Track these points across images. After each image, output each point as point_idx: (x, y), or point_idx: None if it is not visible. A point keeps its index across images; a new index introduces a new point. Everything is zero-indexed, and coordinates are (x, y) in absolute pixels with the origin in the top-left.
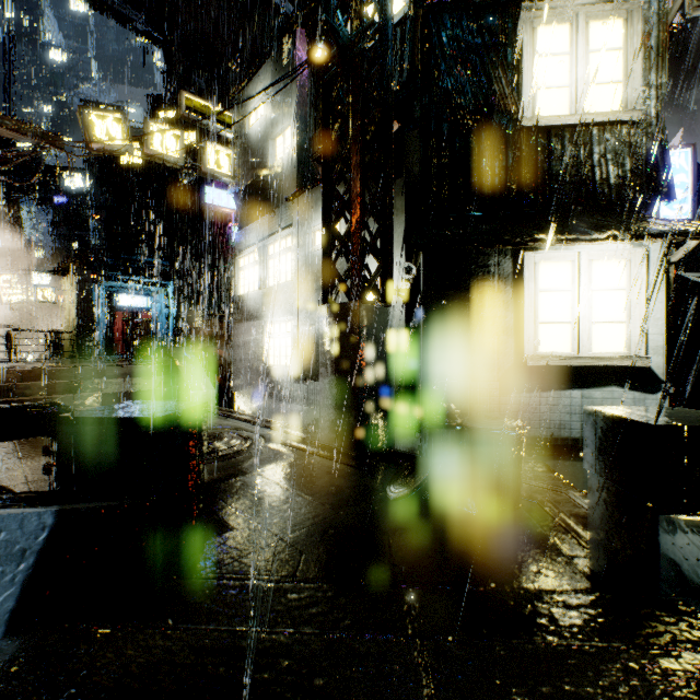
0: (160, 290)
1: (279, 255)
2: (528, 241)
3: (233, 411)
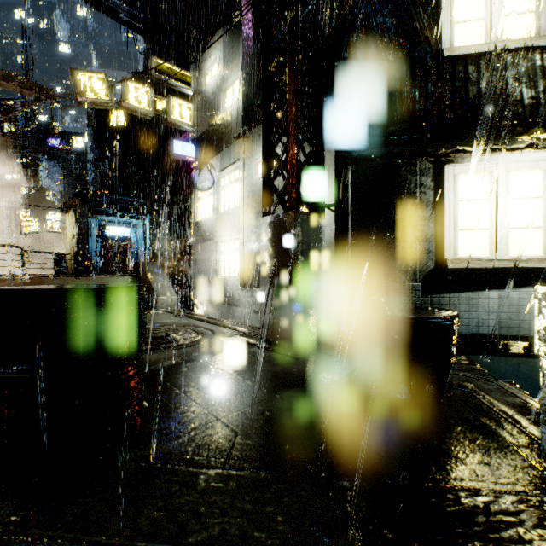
0: (140, 223)
1: (229, 186)
2: (450, 152)
3: (191, 313)
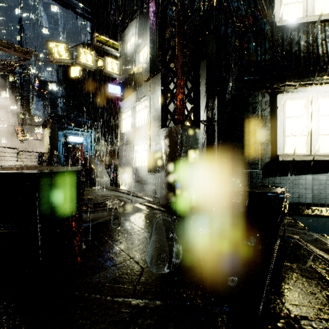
0: (88, 134)
1: (141, 110)
2: (281, 86)
3: (117, 188)
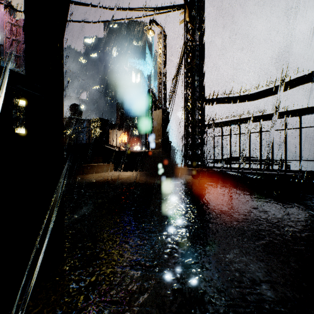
0: None
1: None
2: (16, 127)
3: None
